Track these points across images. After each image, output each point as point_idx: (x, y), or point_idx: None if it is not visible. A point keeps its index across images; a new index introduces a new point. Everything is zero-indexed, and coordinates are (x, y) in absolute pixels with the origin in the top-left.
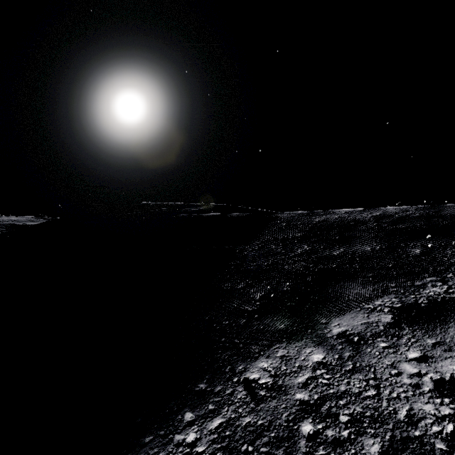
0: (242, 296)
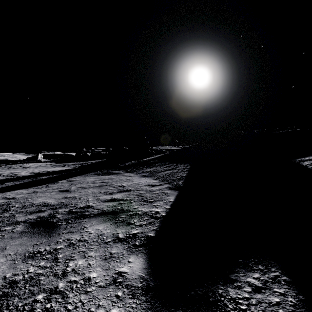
0: None
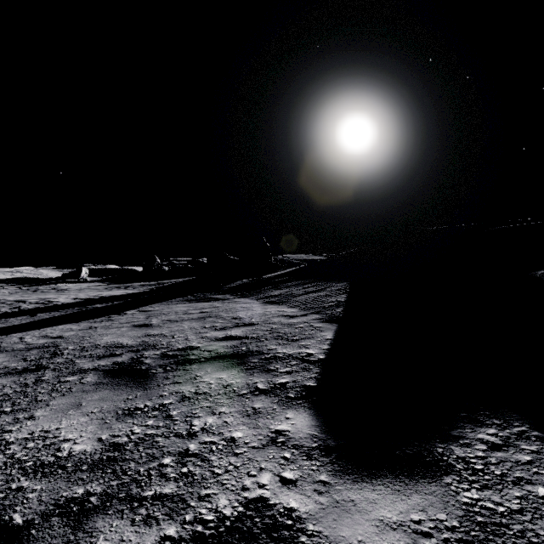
0: None
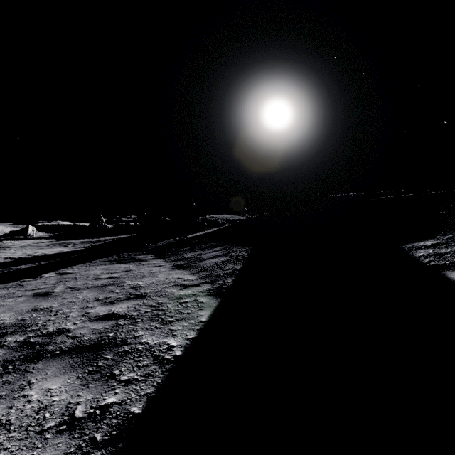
0: (452, 220)
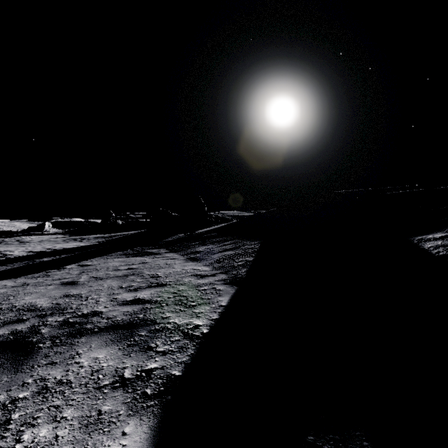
0: None
